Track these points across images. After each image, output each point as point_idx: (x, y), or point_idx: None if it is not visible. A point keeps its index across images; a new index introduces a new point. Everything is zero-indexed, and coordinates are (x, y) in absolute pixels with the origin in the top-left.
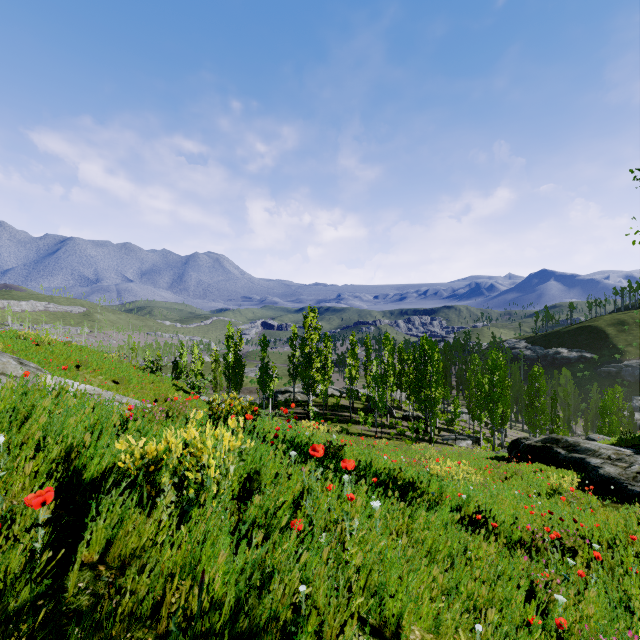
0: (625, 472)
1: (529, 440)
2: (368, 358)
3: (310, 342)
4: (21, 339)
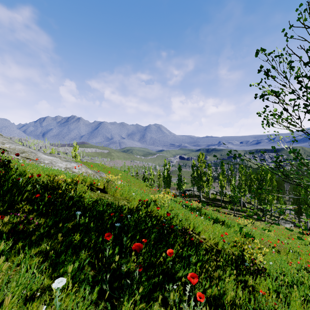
0: None
1: None
2: (231, 176)
3: (200, 168)
4: (99, 166)
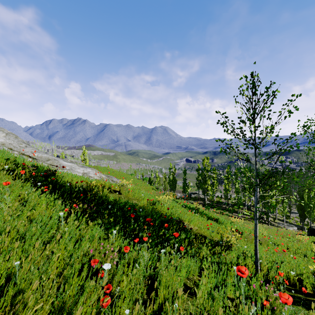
0: None
1: None
2: (236, 180)
3: (205, 172)
4: (108, 170)
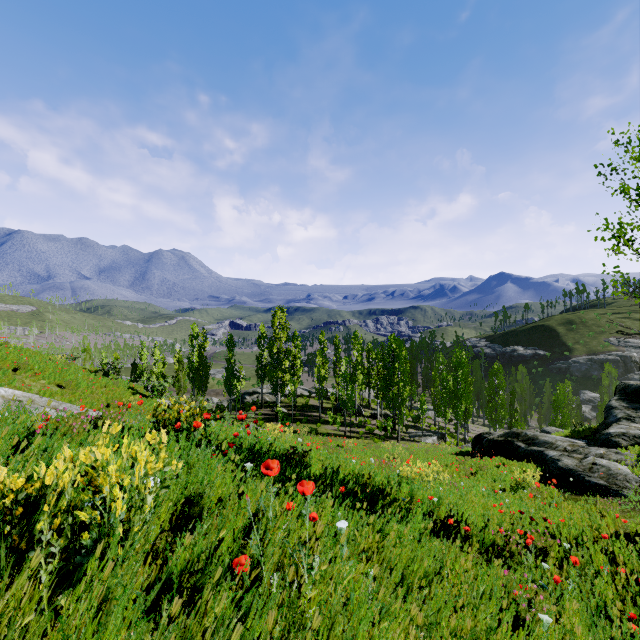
0: (582, 464)
1: (491, 435)
2: (337, 357)
3: (278, 342)
4: None
